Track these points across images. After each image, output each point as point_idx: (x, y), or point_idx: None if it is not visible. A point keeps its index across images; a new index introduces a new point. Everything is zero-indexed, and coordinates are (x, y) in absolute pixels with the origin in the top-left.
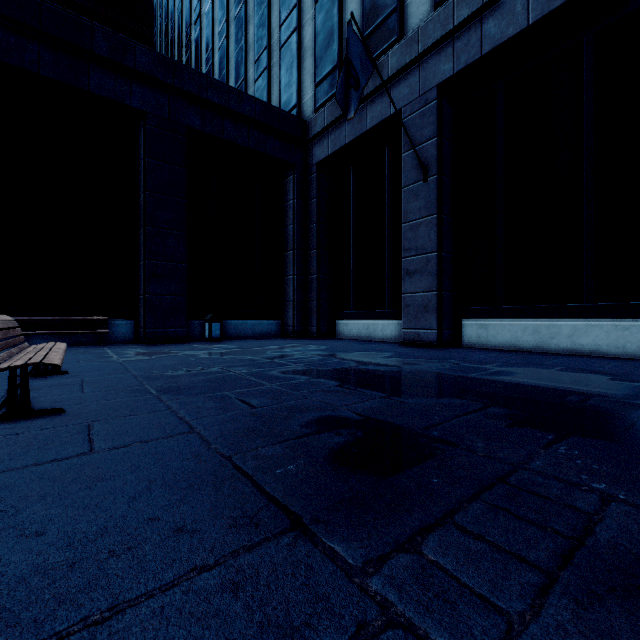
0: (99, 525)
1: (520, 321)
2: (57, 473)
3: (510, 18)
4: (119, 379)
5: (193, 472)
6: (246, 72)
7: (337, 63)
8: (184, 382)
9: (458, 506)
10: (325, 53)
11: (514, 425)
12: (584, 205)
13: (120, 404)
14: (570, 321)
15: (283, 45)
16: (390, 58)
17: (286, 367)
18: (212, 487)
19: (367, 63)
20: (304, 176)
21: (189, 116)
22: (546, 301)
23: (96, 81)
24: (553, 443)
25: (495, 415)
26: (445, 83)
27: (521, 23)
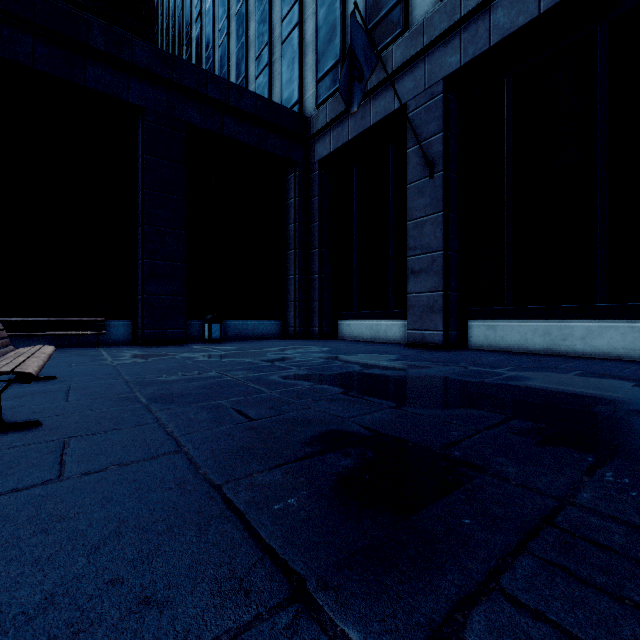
0: (44, 592)
1: (530, 322)
2: (12, 509)
3: (520, 7)
4: (109, 385)
5: (174, 508)
6: (247, 69)
7: (339, 58)
8: (178, 389)
9: (502, 562)
10: (327, 48)
11: (545, 443)
12: (598, 201)
13: (104, 415)
14: (583, 322)
15: (284, 41)
16: (394, 51)
17: (287, 371)
18: (195, 531)
19: (371, 55)
20: (306, 174)
21: (188, 112)
22: (557, 301)
23: (92, 76)
24: (596, 467)
25: (520, 430)
26: (451, 76)
27: (532, 12)
